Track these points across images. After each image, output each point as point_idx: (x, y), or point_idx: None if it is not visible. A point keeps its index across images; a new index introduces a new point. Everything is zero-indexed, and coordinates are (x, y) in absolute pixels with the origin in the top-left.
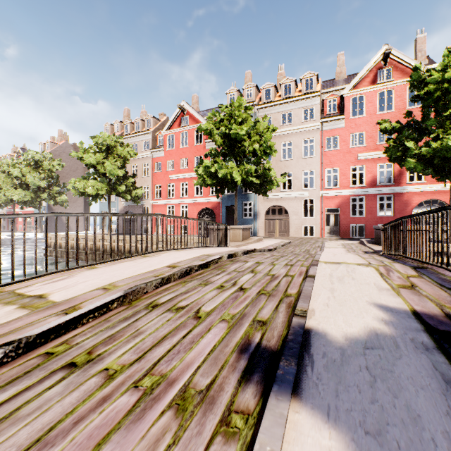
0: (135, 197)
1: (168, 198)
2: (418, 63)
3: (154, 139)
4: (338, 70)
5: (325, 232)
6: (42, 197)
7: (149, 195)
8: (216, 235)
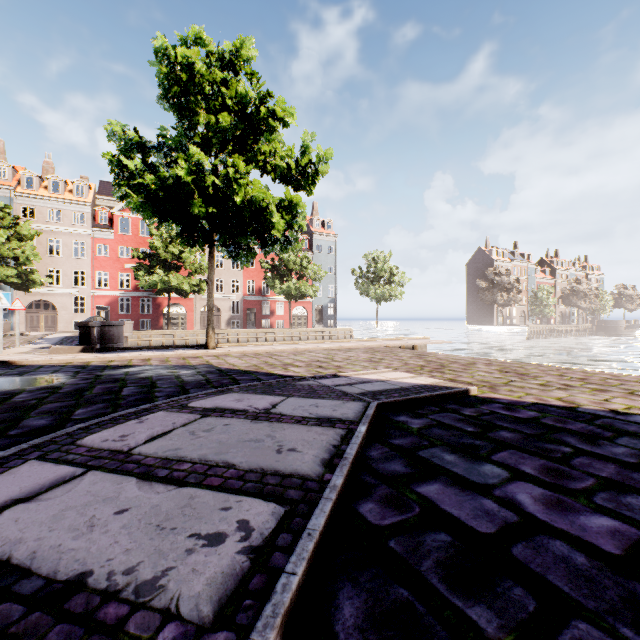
0: None
1: None
2: None
3: None
4: None
5: None
6: None
7: None
8: None
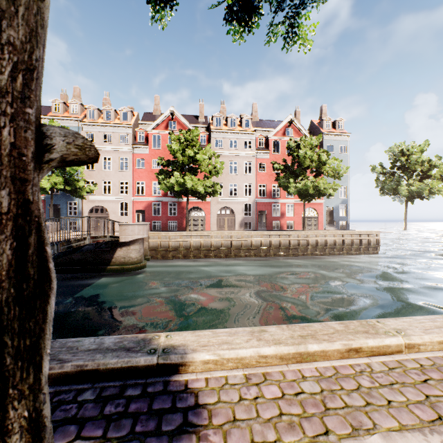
0: None
1: None
2: (189, 124)
3: None
4: (155, 107)
5: None
6: None
7: None
8: None
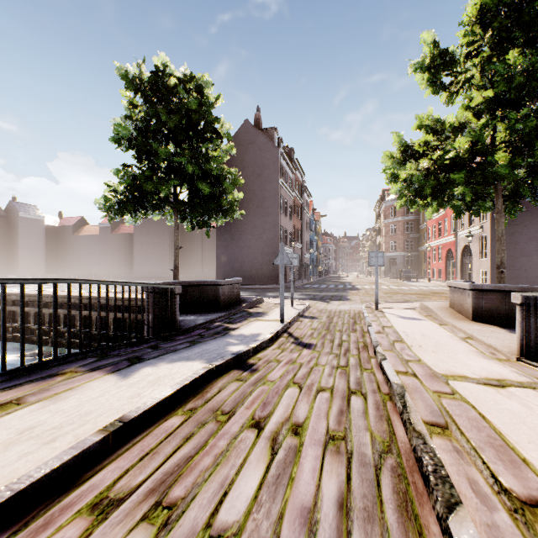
0: None
1: None
2: None
3: None
4: None
5: None
6: None
7: None
8: None
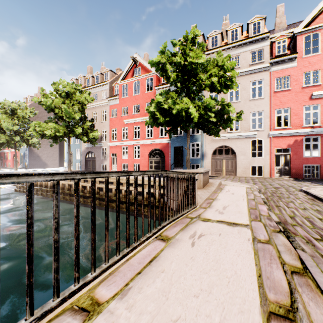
0: (92, 139)
1: (122, 140)
2: None
3: (111, 90)
4: (278, 20)
5: (274, 172)
6: (15, 140)
7: (107, 138)
8: (177, 187)
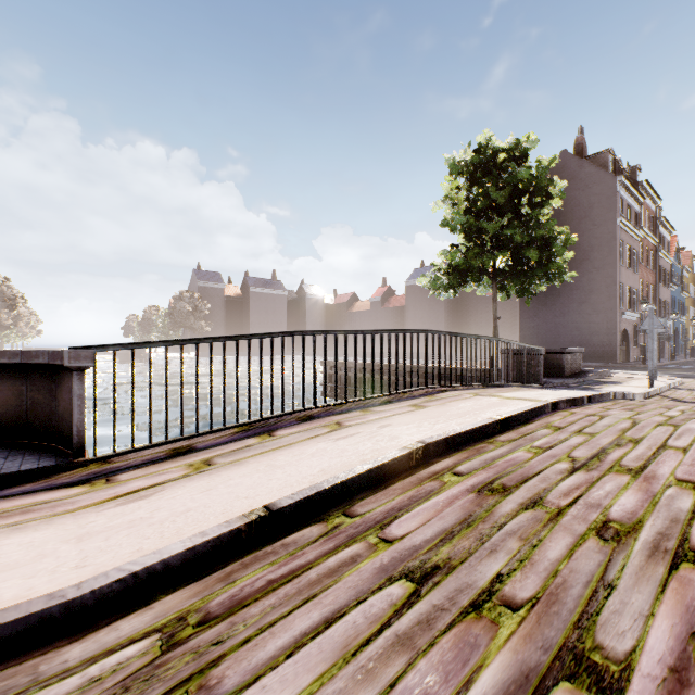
0: None
1: None
2: None
3: None
4: None
5: None
6: None
7: None
8: None
